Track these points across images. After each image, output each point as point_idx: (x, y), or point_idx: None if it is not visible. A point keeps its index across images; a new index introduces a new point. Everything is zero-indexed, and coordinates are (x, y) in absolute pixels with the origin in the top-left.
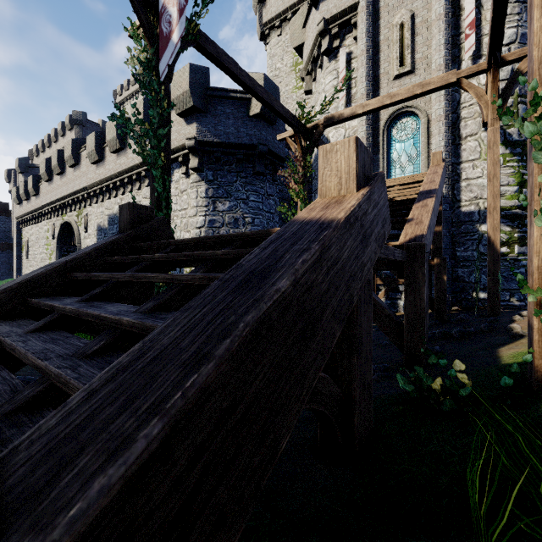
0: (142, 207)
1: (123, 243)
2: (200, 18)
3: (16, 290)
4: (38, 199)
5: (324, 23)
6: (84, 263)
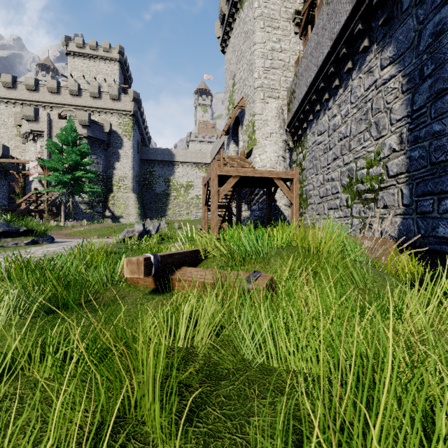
0: None
1: None
2: None
3: None
4: None
5: (31, 131)
6: None
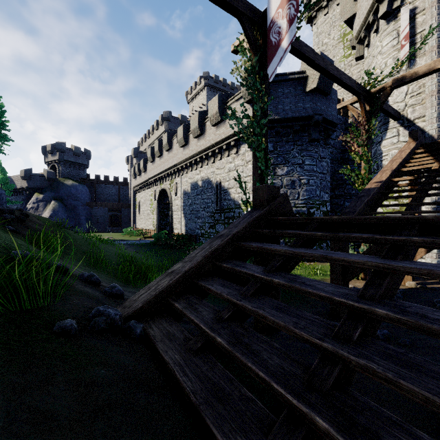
0: (272, 187)
1: (262, 217)
2: (300, 21)
3: (209, 256)
4: (146, 174)
5: None
6: (242, 235)
